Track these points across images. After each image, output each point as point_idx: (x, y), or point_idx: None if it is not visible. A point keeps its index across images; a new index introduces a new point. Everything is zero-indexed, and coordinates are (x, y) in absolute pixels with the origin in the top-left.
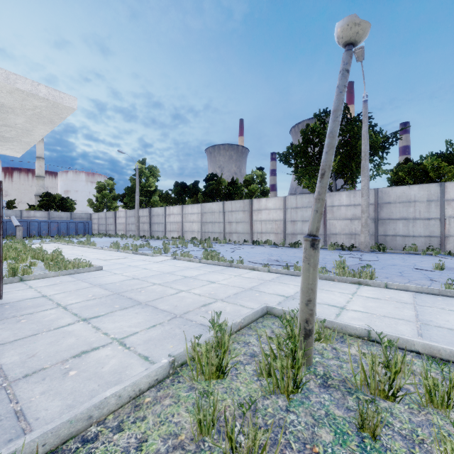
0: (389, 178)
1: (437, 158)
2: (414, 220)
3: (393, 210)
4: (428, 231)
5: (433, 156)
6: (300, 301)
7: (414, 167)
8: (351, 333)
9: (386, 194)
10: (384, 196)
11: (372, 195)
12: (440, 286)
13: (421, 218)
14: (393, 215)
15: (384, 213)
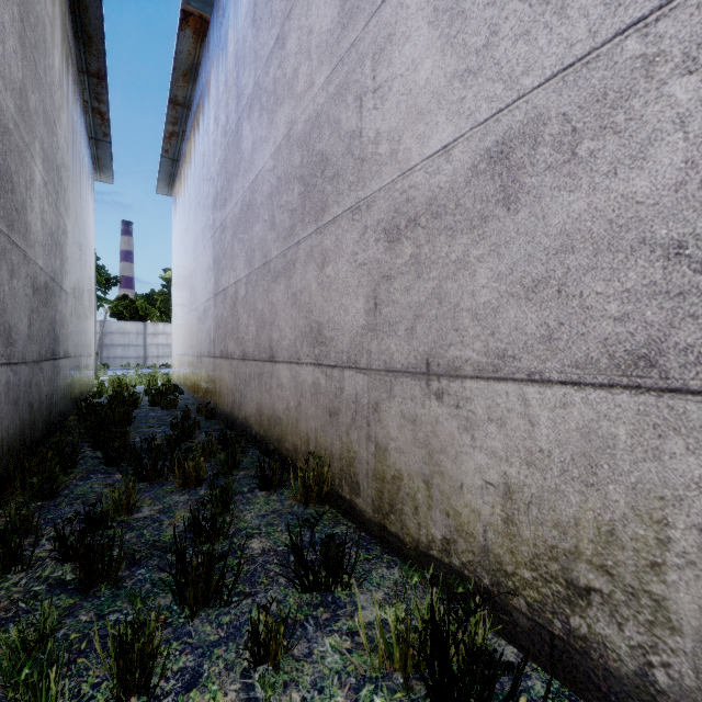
0: (111, 308)
1: (145, 302)
2: (129, 347)
3: (115, 338)
4: (138, 354)
5: (144, 297)
6: (94, 369)
7: (130, 304)
8: (104, 381)
9: (110, 326)
10: (108, 327)
11: (98, 326)
12: (133, 373)
13: (133, 345)
14: (115, 342)
15: (108, 341)
